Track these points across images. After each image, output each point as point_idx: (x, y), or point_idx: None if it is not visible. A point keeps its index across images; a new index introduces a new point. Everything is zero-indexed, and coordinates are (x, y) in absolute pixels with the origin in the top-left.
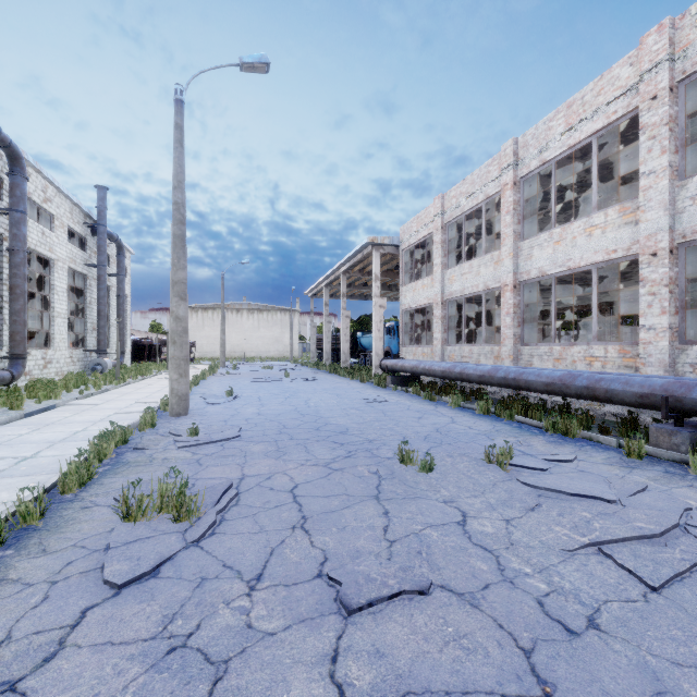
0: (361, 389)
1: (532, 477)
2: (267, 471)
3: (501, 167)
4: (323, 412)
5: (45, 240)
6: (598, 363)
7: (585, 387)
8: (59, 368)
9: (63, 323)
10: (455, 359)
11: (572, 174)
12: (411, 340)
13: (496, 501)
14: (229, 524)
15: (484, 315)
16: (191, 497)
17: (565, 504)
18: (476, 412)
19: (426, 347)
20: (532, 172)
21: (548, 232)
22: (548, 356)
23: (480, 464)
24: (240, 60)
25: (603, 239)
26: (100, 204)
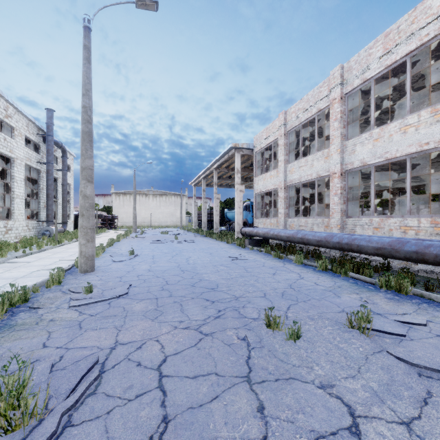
0: (227, 249)
1: (399, 347)
2: (140, 336)
3: (330, 86)
4: (199, 268)
5: (6, 144)
6: (412, 231)
7: (414, 251)
8: (18, 233)
9: (21, 203)
10: (294, 228)
11: (382, 92)
12: (261, 214)
13: (378, 386)
14: (71, 435)
15: (316, 195)
16: (27, 399)
17: None
18: (316, 268)
19: (273, 219)
20: (354, 89)
21: (368, 132)
22: (368, 226)
23: (343, 329)
24: None
25: (417, 134)
26: (49, 121)
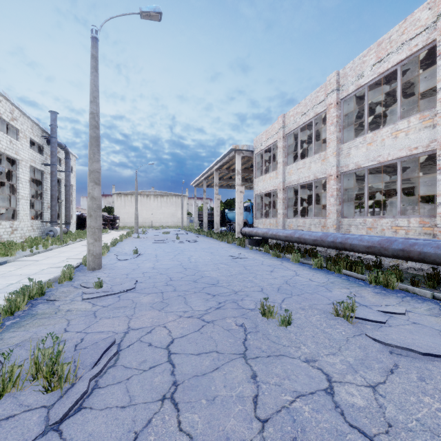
0: (227, 248)
1: (377, 331)
2: (149, 323)
3: (327, 92)
4: (201, 266)
5: (12, 146)
6: (402, 231)
7: (401, 249)
8: (23, 234)
9: (26, 203)
10: (293, 228)
11: (377, 97)
12: (261, 214)
13: (354, 360)
14: (99, 394)
15: (313, 197)
16: (63, 365)
17: (420, 365)
18: (312, 266)
19: (272, 220)
20: (349, 95)
21: (362, 136)
22: (362, 226)
23: (330, 317)
24: (139, 9)
25: (407, 139)
26: (52, 123)
